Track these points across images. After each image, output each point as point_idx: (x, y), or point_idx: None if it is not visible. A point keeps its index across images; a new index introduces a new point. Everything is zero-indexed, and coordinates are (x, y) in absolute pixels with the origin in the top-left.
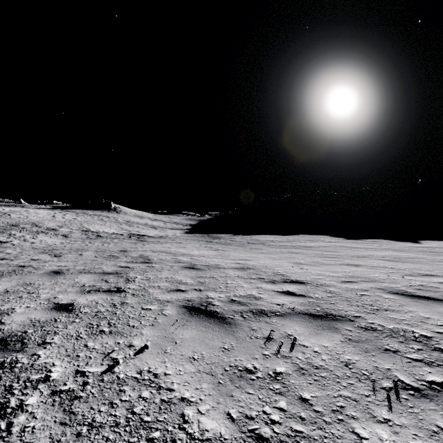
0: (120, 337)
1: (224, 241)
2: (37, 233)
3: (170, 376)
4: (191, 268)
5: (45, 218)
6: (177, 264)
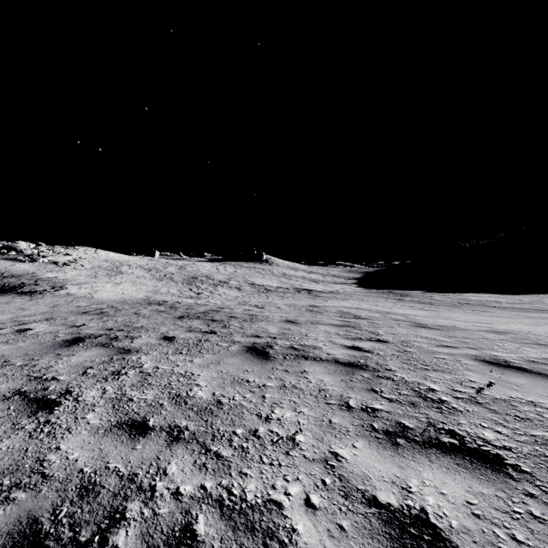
0: (450, 374)
1: (420, 299)
2: (215, 286)
3: (547, 404)
4: (424, 327)
5: (212, 271)
6: (399, 322)
